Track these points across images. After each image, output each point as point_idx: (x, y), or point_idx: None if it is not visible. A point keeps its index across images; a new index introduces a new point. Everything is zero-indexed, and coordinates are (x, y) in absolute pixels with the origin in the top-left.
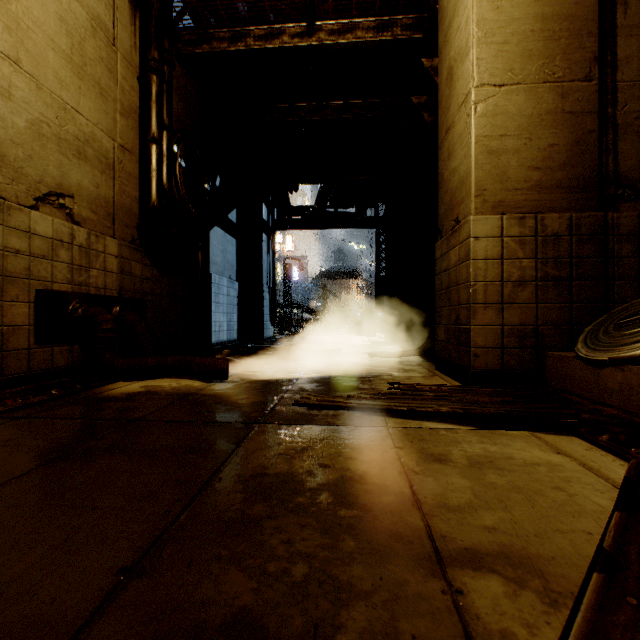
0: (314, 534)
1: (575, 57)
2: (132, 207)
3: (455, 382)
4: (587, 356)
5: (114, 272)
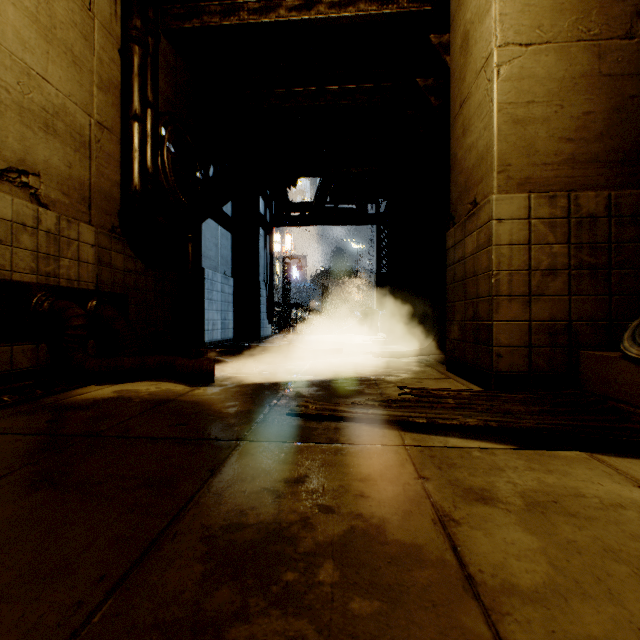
0: None
1: (614, 11)
2: (112, 192)
3: (473, 386)
4: None
5: (90, 263)
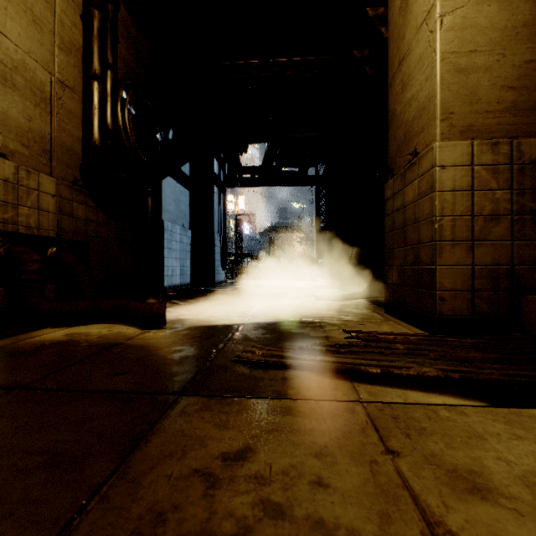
0: None
1: None
2: (74, 147)
3: (414, 328)
4: None
5: (50, 211)
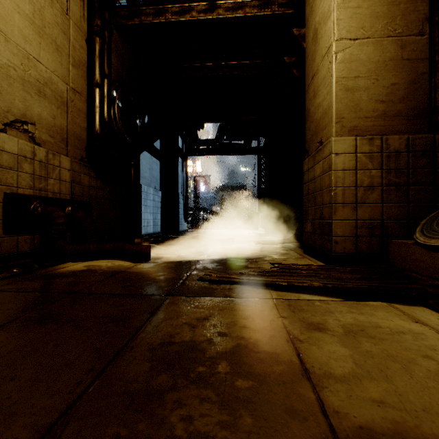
0: (213, 409)
1: (411, 17)
2: (81, 134)
3: (320, 262)
4: (425, 242)
5: (67, 181)
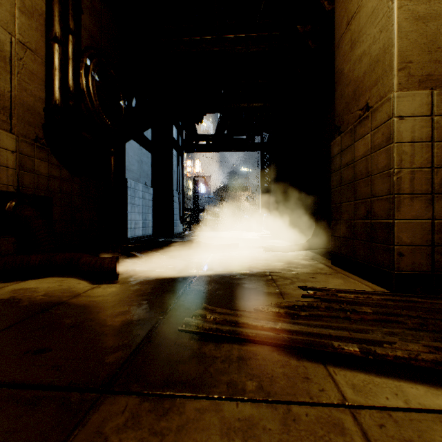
0: None
1: None
2: (36, 106)
3: (367, 282)
4: None
5: (10, 167)
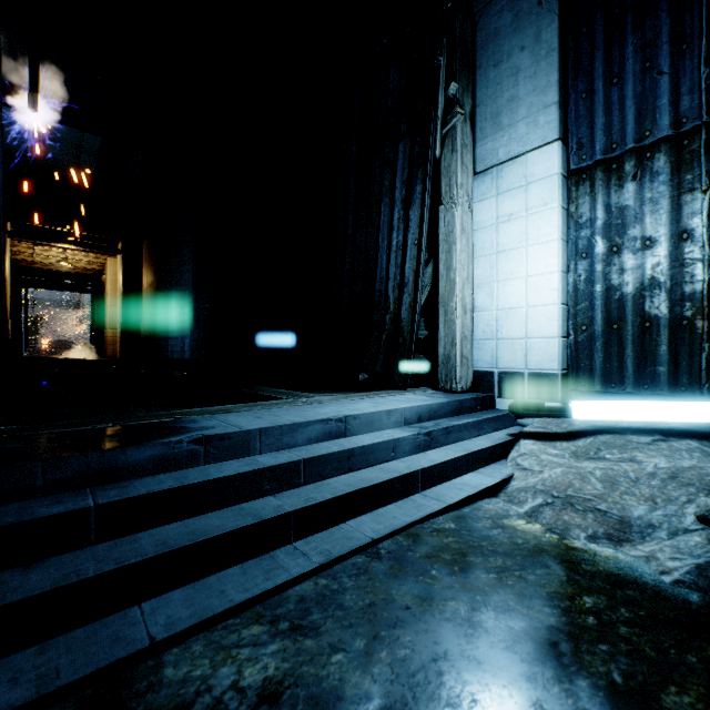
0: None
1: None
2: None
3: None
4: None
5: None
